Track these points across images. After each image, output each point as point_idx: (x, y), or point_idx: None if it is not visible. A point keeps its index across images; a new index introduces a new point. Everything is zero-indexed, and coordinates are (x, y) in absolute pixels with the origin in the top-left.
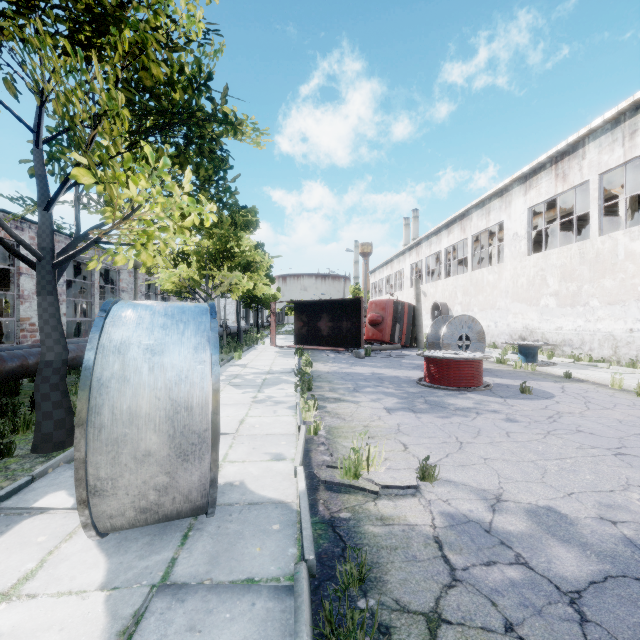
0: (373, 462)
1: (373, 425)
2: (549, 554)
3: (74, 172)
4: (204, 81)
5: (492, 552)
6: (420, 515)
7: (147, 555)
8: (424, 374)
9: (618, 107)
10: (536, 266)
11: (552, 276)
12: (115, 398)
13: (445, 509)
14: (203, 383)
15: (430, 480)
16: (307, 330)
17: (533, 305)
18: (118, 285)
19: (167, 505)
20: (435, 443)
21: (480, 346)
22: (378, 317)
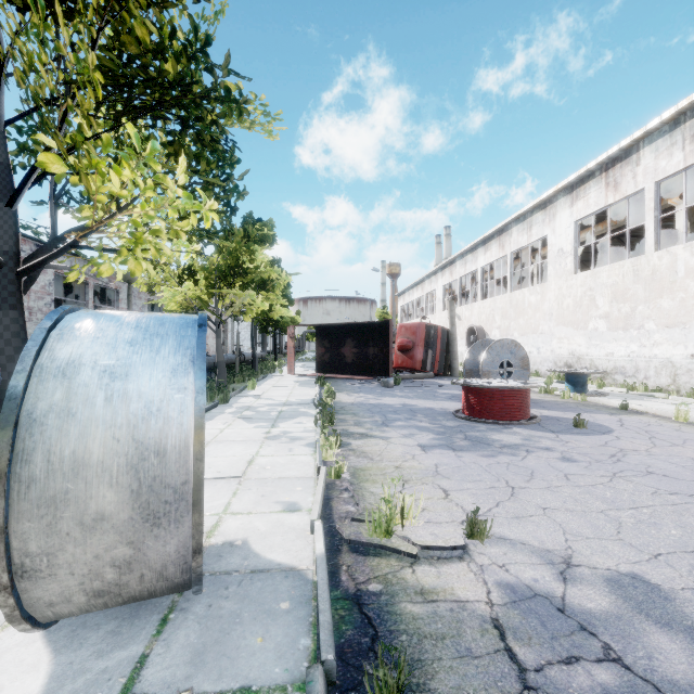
0: (408, 514)
1: (406, 466)
2: (647, 645)
3: (41, 158)
4: (201, 47)
5: (571, 642)
6: (471, 587)
7: (108, 650)
8: (462, 405)
9: (678, 106)
10: (584, 285)
11: (602, 296)
12: (53, 440)
13: (502, 578)
14: (182, 418)
15: (480, 538)
16: (329, 357)
17: (580, 329)
18: (116, 306)
19: (133, 585)
20: (481, 488)
21: (524, 374)
22: (408, 342)
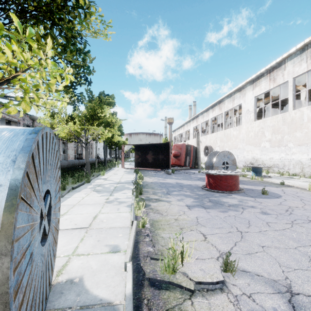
0: (185, 255)
1: (181, 218)
2: None
3: None
4: None
5: None
6: None
7: None
8: (206, 183)
9: (304, 41)
10: (259, 126)
11: (267, 131)
12: None
13: (253, 308)
14: None
15: (231, 272)
16: (141, 159)
17: (257, 146)
18: None
19: None
20: (224, 233)
21: (233, 167)
22: (178, 153)
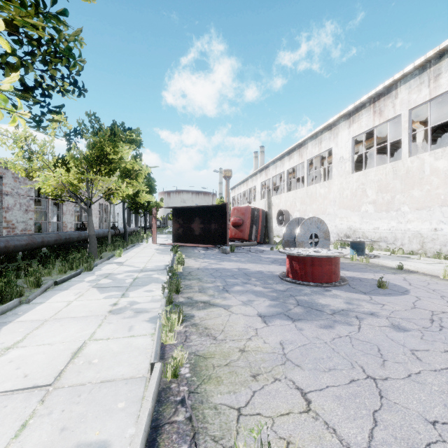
0: None
1: (251, 348)
2: None
3: None
4: None
5: None
6: None
7: None
8: (287, 270)
9: (426, 55)
10: (358, 181)
11: (371, 189)
12: None
13: None
14: None
15: None
16: (183, 231)
17: (355, 211)
18: (0, 189)
19: None
20: (342, 384)
21: (326, 243)
22: (239, 220)
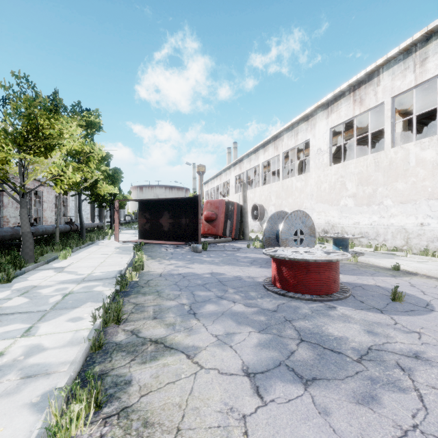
0: None
1: None
2: None
3: None
4: None
5: None
6: None
7: None
8: (273, 277)
9: (413, 37)
10: (337, 174)
11: (350, 181)
12: None
13: None
14: None
15: None
16: (150, 226)
17: (334, 205)
18: None
19: None
20: None
21: (311, 240)
22: (213, 214)
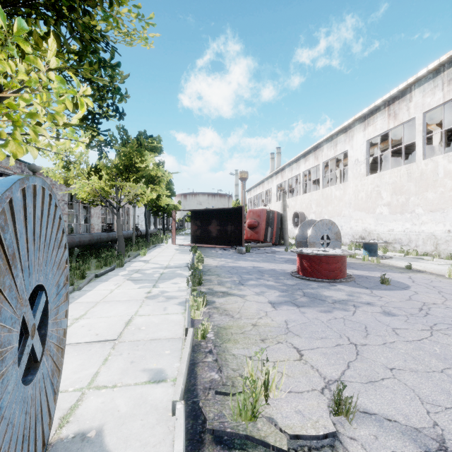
0: (271, 387)
1: (261, 323)
2: None
3: None
4: None
5: None
6: None
7: None
8: (297, 268)
9: (439, 60)
10: (373, 184)
11: (385, 191)
12: None
13: None
14: None
15: (347, 416)
16: (200, 232)
17: (370, 213)
18: None
19: None
20: (329, 347)
21: (337, 244)
22: (255, 222)
